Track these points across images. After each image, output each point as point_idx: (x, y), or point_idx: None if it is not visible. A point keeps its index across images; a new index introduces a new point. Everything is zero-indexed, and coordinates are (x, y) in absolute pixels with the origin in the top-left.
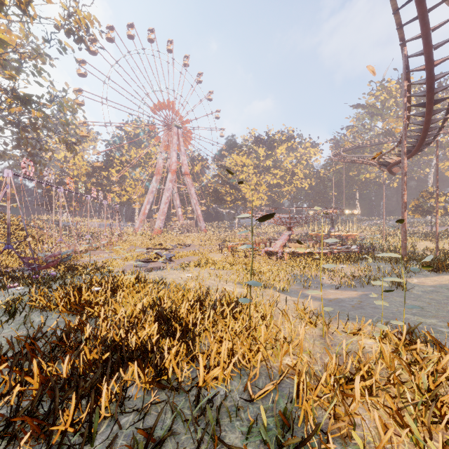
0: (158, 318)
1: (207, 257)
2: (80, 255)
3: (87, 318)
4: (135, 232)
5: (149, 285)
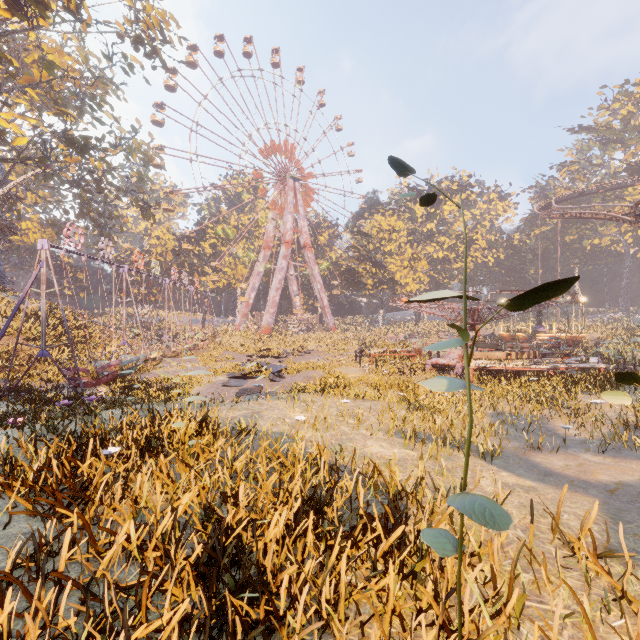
0: (208, 556)
1: (336, 372)
2: (150, 365)
3: (36, 552)
4: (235, 331)
5: (217, 443)
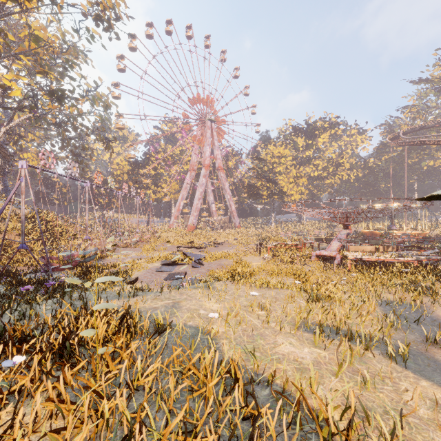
0: None
1: (242, 261)
2: (106, 254)
3: None
4: (170, 228)
5: (129, 348)
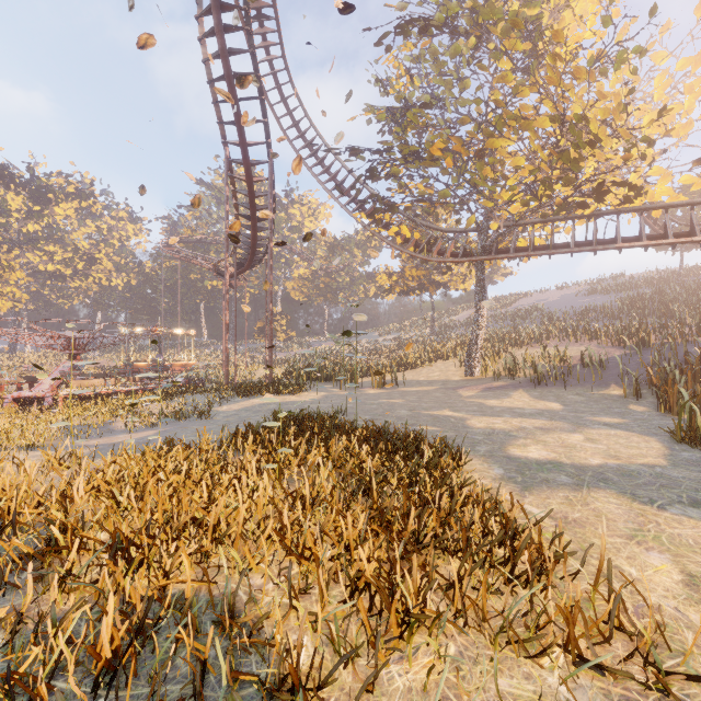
0: None
1: None
2: None
3: None
4: None
5: None
